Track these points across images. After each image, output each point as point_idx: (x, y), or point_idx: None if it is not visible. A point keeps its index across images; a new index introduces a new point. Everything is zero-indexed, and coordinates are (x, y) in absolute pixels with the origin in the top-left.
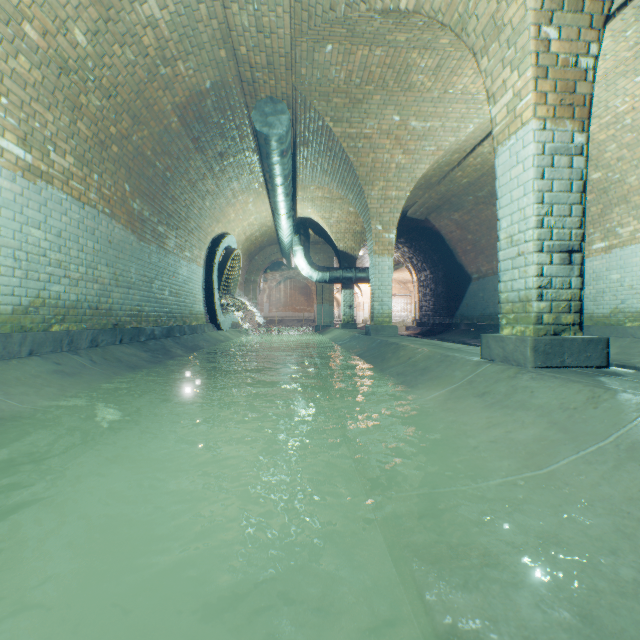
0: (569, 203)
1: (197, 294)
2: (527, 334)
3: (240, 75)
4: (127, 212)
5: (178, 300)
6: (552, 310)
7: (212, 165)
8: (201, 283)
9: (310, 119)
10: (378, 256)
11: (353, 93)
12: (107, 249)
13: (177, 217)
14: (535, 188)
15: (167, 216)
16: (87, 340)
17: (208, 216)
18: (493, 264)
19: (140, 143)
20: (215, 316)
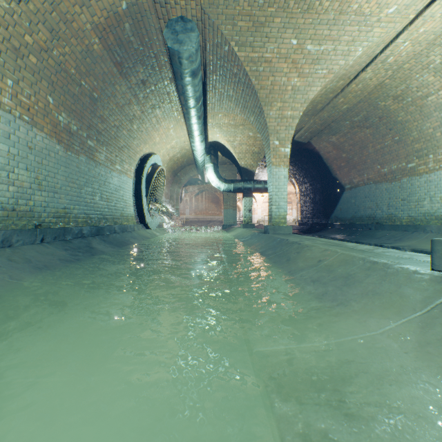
0: None
1: (128, 200)
2: None
3: None
4: (51, 123)
5: (109, 204)
6: None
7: (136, 92)
8: (131, 191)
9: (218, 45)
10: (275, 167)
11: (256, 15)
12: (26, 154)
13: (107, 135)
14: None
15: (96, 133)
16: None
17: (136, 137)
18: (364, 176)
19: (62, 59)
20: (143, 218)
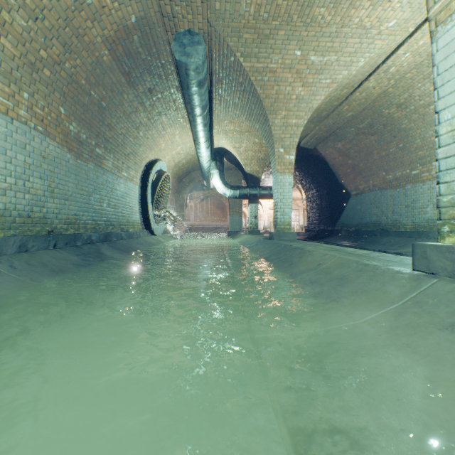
0: None
1: (134, 206)
2: None
3: (161, 9)
4: (63, 132)
5: (116, 211)
6: None
7: (143, 100)
8: (137, 198)
9: (223, 56)
10: (280, 174)
11: (261, 28)
12: (40, 163)
13: (114, 142)
14: None
15: (104, 140)
16: (14, 246)
17: (142, 144)
18: (369, 183)
19: (73, 71)
20: (149, 224)
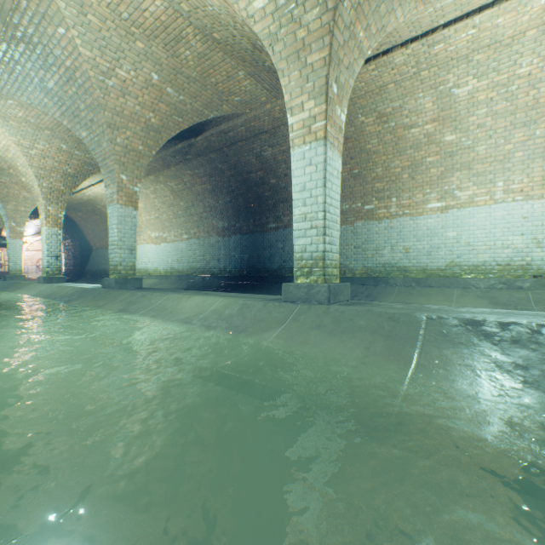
0: (58, 246)
1: None
2: (47, 276)
3: None
4: None
5: None
6: (53, 270)
7: None
8: None
9: None
10: (14, 239)
11: None
12: None
13: None
14: (48, 242)
15: None
16: None
17: None
18: (102, 243)
19: None
20: None
